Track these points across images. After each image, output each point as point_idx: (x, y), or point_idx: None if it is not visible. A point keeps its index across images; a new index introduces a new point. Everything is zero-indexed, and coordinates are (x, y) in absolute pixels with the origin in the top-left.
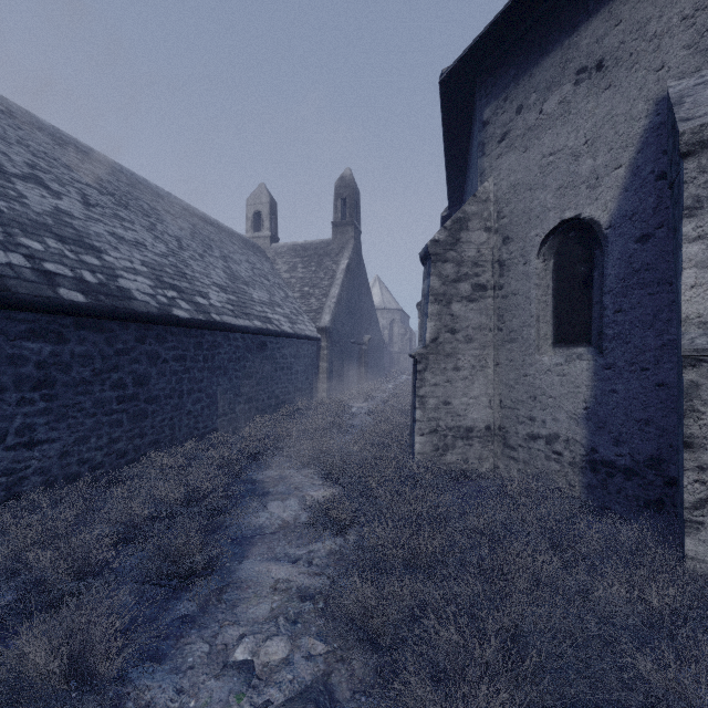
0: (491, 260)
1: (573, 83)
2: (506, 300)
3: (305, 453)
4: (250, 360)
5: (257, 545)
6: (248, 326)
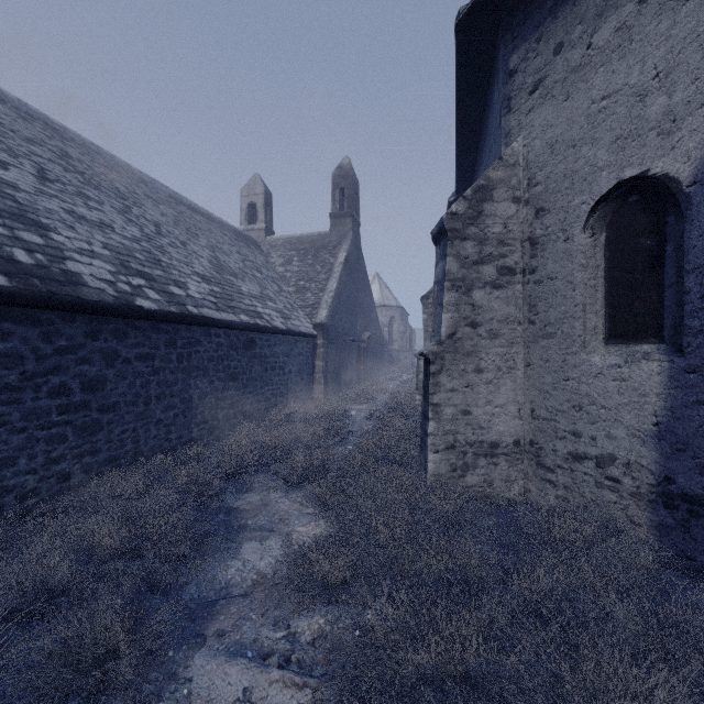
0: (521, 238)
1: (637, 1)
2: (539, 286)
3: (294, 471)
4: (235, 359)
5: (217, 620)
6: (232, 321)
